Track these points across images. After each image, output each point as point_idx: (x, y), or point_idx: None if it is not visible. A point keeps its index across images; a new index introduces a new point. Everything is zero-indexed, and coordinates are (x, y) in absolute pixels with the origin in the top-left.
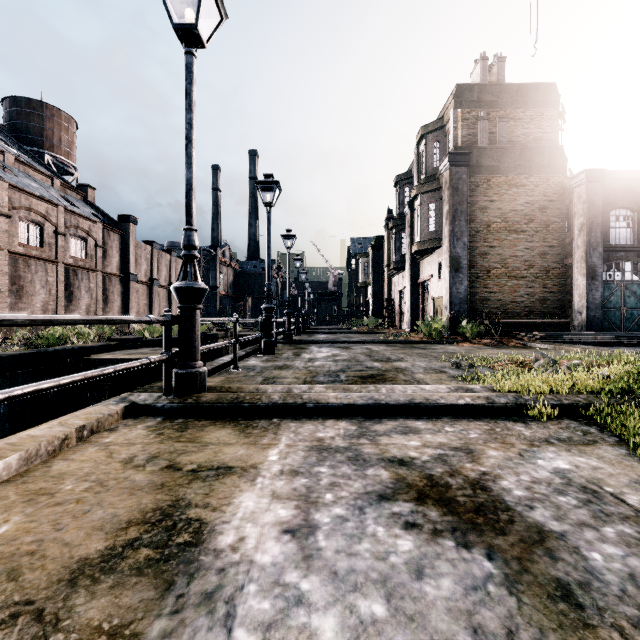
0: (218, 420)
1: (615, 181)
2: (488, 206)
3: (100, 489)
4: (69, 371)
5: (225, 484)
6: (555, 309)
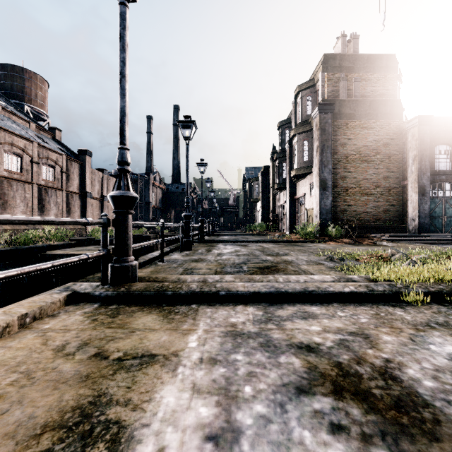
0: (145, 306)
1: (438, 124)
2: (347, 142)
3: (26, 382)
4: (39, 263)
5: (147, 375)
6: (395, 217)
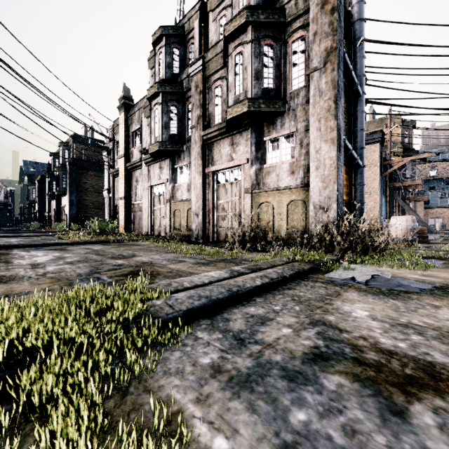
0: None
1: None
2: (87, 182)
3: None
4: None
5: None
6: None
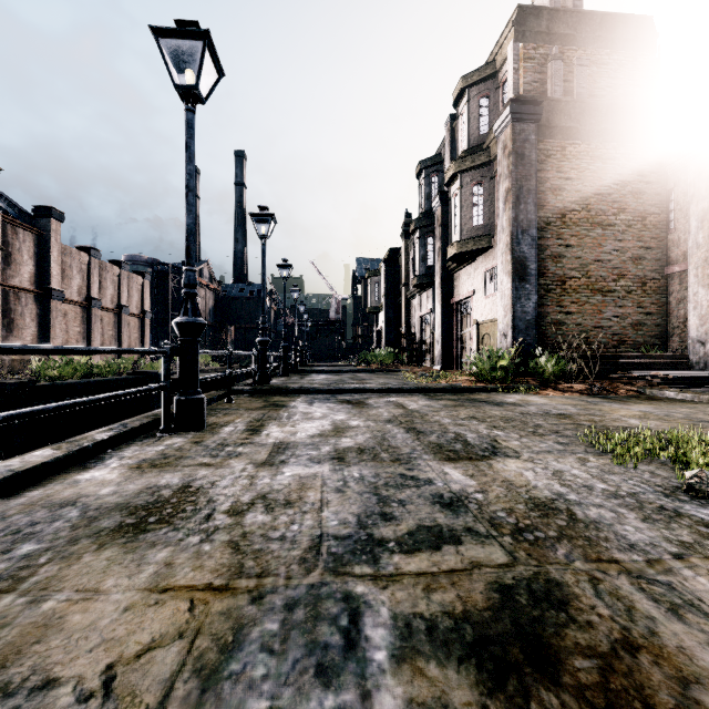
0: None
1: None
2: (563, 186)
3: None
4: None
5: None
6: (653, 338)
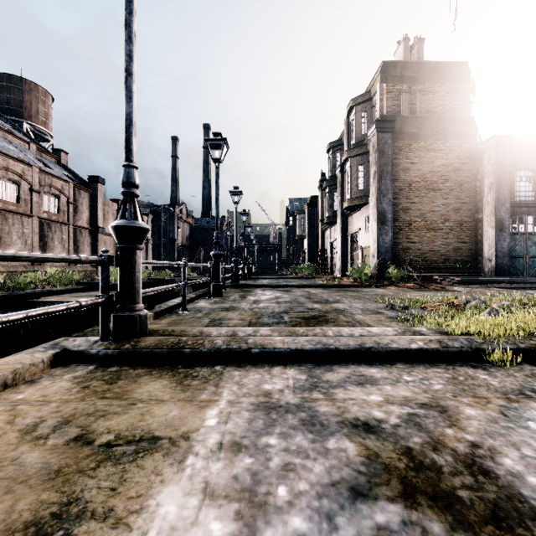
0: (155, 368)
1: (519, 146)
2: (410, 167)
3: None
4: None
5: (143, 469)
6: (467, 257)
